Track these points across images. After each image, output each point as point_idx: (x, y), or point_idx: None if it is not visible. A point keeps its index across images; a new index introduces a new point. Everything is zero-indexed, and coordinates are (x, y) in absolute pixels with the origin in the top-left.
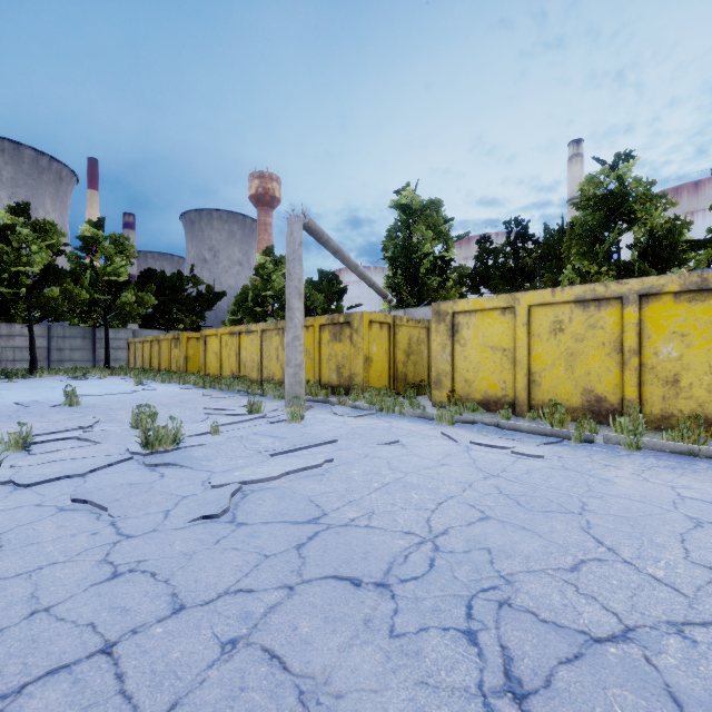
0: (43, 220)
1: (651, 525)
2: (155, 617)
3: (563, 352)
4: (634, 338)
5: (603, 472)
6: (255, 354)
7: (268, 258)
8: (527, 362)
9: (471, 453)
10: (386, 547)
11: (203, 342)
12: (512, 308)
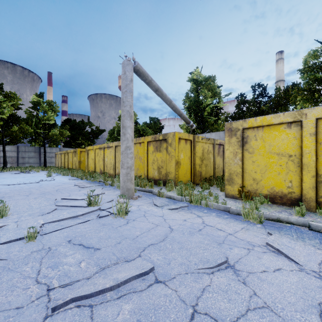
0: (10, 92)
1: None
2: None
3: None
4: None
5: None
6: (112, 159)
7: None
8: (315, 165)
9: None
10: None
11: (86, 153)
12: (298, 122)
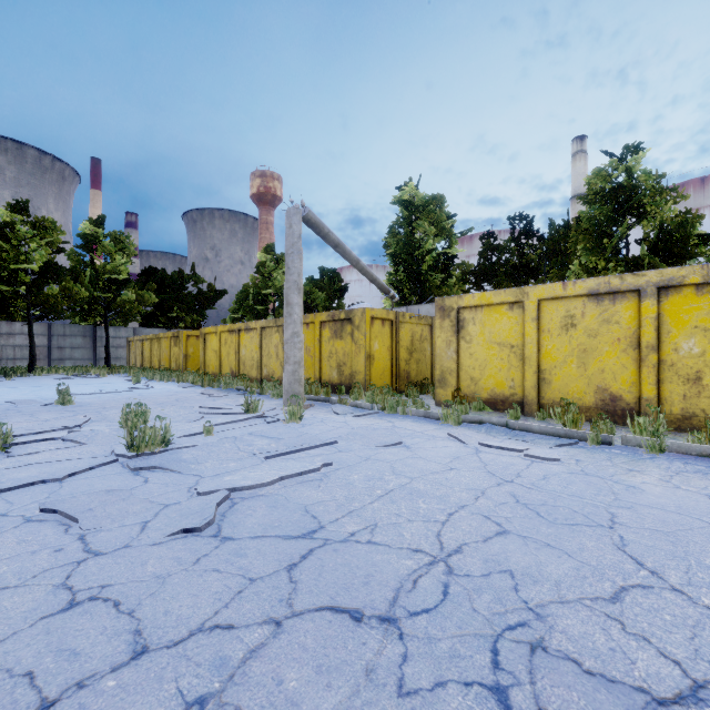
0: (43, 218)
1: (695, 542)
2: (109, 665)
3: (575, 348)
4: (652, 333)
5: (628, 477)
6: (254, 352)
7: (269, 256)
8: (537, 359)
9: (480, 456)
10: (391, 569)
11: (202, 340)
12: (520, 303)
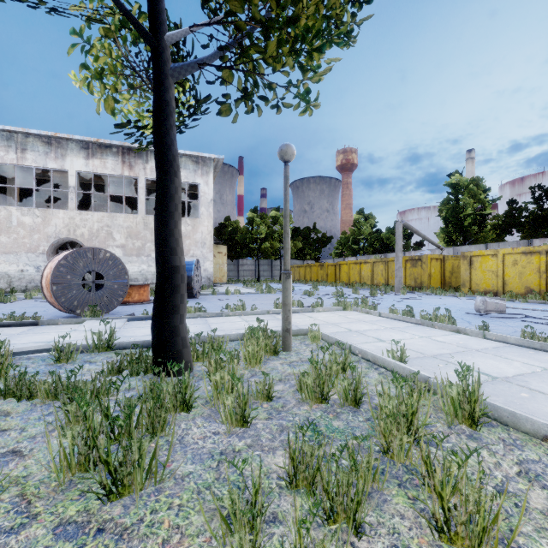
0: (263, 213)
1: None
2: (403, 304)
3: (517, 272)
4: (544, 267)
5: None
6: (369, 273)
7: (360, 216)
8: (502, 276)
9: (464, 301)
10: (435, 304)
11: (338, 267)
12: (496, 255)
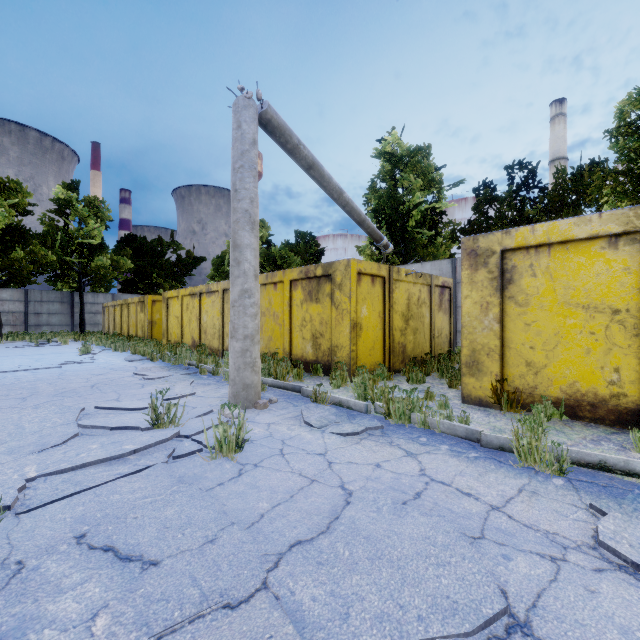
0: (7, 178)
1: None
2: None
3: None
4: None
5: None
6: (216, 318)
7: None
8: None
9: None
10: None
11: (165, 305)
12: (635, 234)
